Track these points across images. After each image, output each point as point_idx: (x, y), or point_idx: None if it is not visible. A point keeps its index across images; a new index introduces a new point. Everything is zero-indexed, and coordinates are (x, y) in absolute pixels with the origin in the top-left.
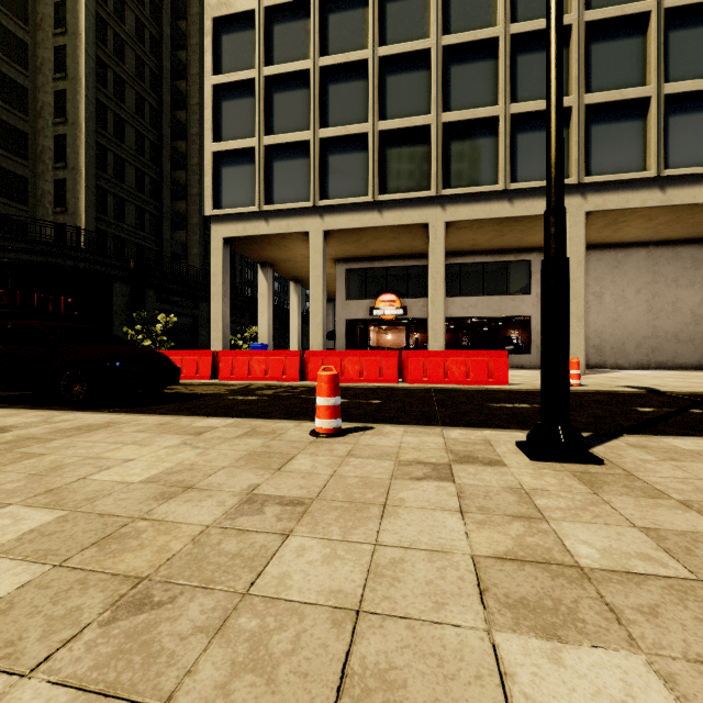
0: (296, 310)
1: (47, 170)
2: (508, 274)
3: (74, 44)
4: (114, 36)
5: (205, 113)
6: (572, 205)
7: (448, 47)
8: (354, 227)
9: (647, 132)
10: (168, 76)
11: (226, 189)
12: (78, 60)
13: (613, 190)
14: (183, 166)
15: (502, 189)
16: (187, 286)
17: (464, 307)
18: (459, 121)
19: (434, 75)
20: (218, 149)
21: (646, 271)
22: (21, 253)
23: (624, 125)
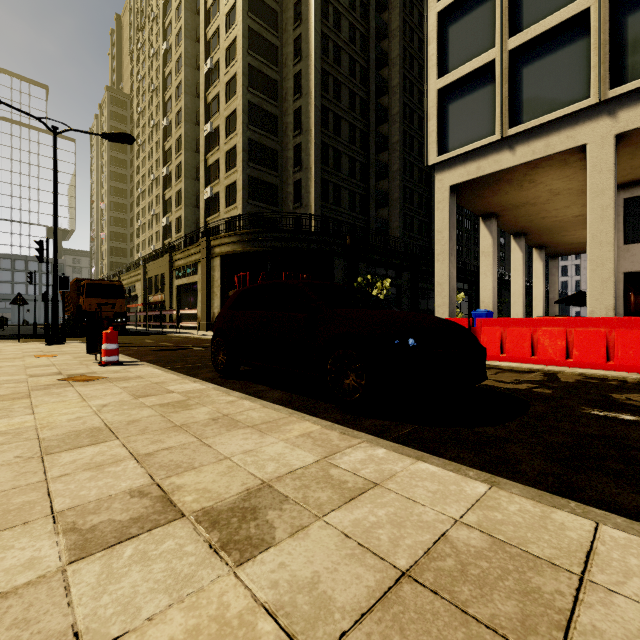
0: (519, 269)
1: (289, 176)
2: None
3: (306, 65)
4: (333, 47)
5: (429, 50)
6: None
7: None
8: None
9: None
10: (374, 66)
11: (453, 128)
12: (309, 77)
13: None
14: (385, 147)
15: None
16: (391, 257)
17: None
18: None
19: None
20: (443, 84)
21: None
22: (274, 241)
23: None
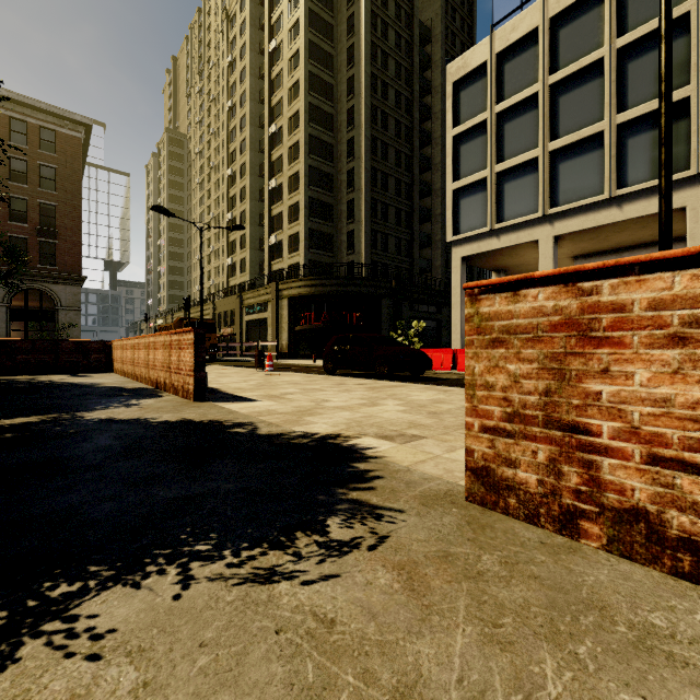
0: None
1: (343, 226)
2: None
3: (358, 134)
4: (381, 114)
5: (447, 161)
6: None
7: None
8: (587, 228)
9: None
10: (417, 124)
11: (463, 217)
12: (360, 144)
13: None
14: (429, 193)
15: None
16: (432, 295)
17: None
18: None
19: (693, 39)
20: (456, 187)
21: None
22: (333, 286)
23: None
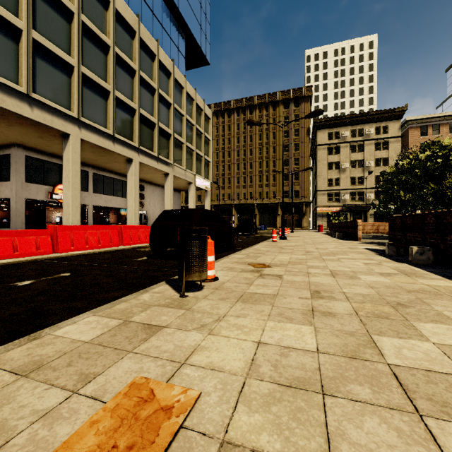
0: None
1: None
2: (123, 186)
3: None
4: None
5: None
6: (171, 171)
7: (141, 76)
8: (100, 145)
9: (183, 154)
10: None
11: None
12: None
13: (178, 170)
14: None
15: (157, 156)
16: None
17: (106, 200)
18: (145, 116)
19: (137, 86)
20: None
21: (160, 196)
22: None
23: (179, 149)
